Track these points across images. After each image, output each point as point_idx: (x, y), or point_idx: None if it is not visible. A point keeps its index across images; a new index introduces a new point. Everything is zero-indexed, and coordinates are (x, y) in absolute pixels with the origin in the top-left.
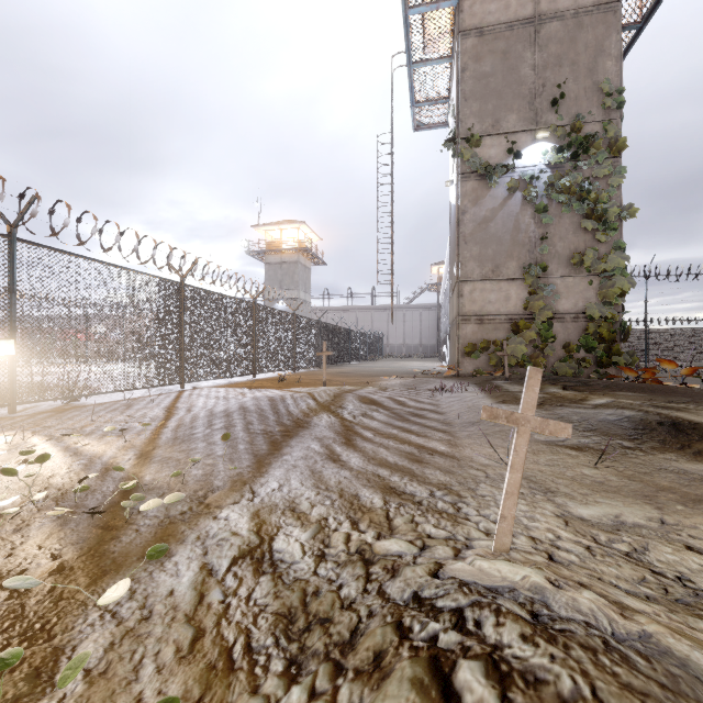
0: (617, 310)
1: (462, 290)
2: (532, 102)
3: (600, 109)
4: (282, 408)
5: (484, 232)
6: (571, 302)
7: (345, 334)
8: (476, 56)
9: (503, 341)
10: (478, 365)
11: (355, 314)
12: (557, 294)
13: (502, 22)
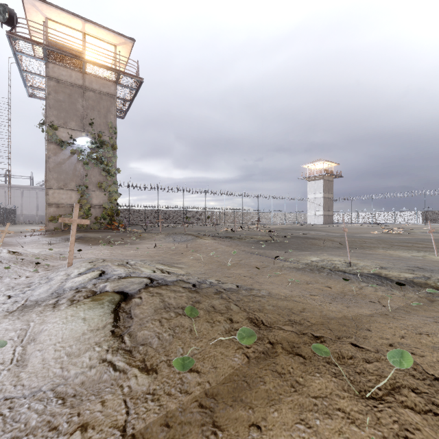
0: (115, 205)
1: (49, 192)
2: (82, 120)
3: (109, 132)
4: None
5: (60, 168)
6: (98, 201)
7: None
8: (55, 90)
9: (62, 215)
10: (57, 225)
11: None
12: (90, 198)
13: (69, 82)
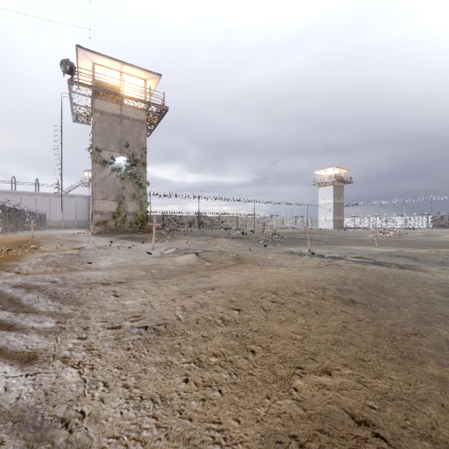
0: (145, 212)
1: (95, 202)
2: (120, 143)
3: (140, 151)
4: (33, 240)
5: (103, 183)
6: (132, 209)
7: (20, 213)
8: (100, 120)
9: (107, 221)
10: (101, 229)
11: (19, 197)
12: (127, 207)
13: (110, 112)
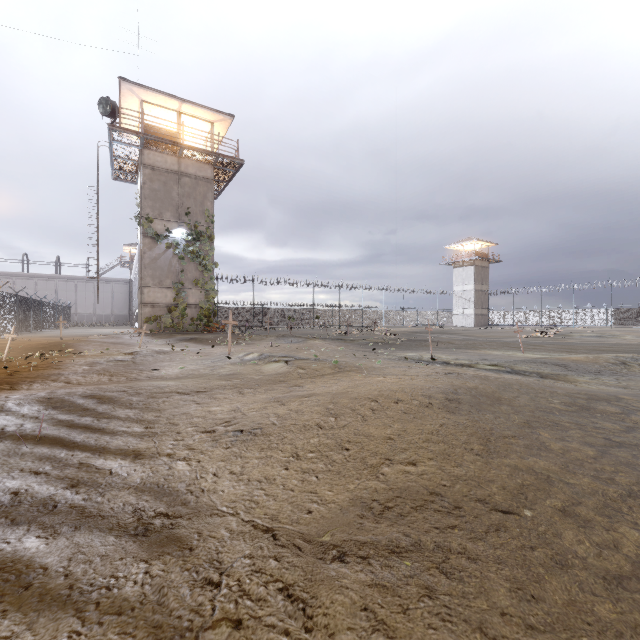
0: (212, 304)
1: (144, 291)
2: (178, 210)
3: (205, 221)
4: (66, 342)
5: (155, 264)
6: (194, 300)
7: (38, 305)
8: (151, 179)
9: (161, 316)
10: (152, 327)
11: (34, 282)
12: (187, 297)
13: (164, 168)
